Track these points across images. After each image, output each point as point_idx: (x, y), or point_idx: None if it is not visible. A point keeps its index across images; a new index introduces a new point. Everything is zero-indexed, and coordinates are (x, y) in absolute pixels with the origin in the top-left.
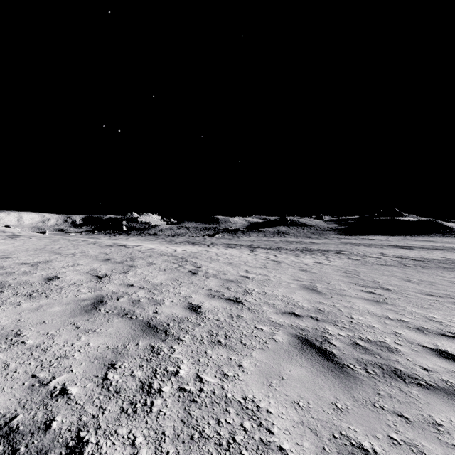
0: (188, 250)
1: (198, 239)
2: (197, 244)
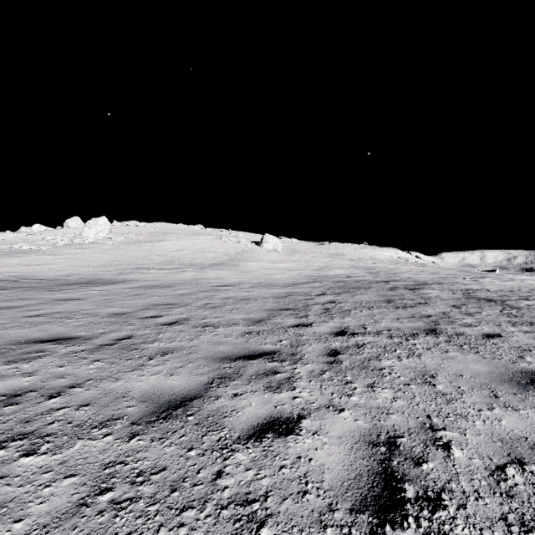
0: None
1: None
2: None
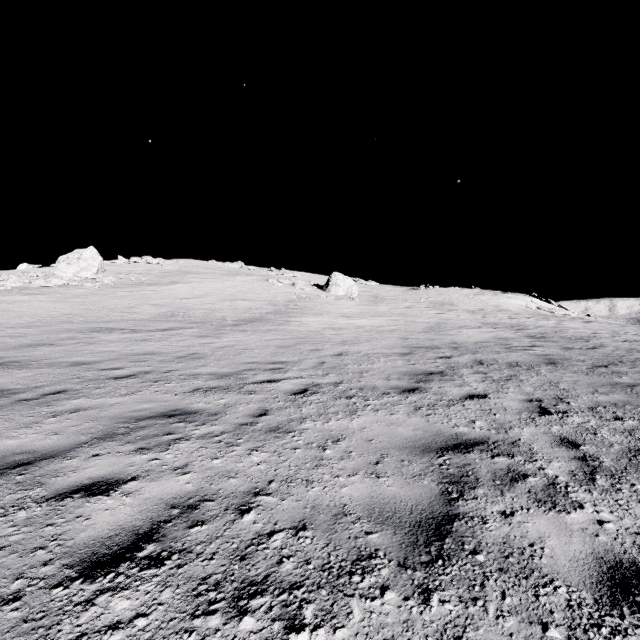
0: None
1: None
2: None
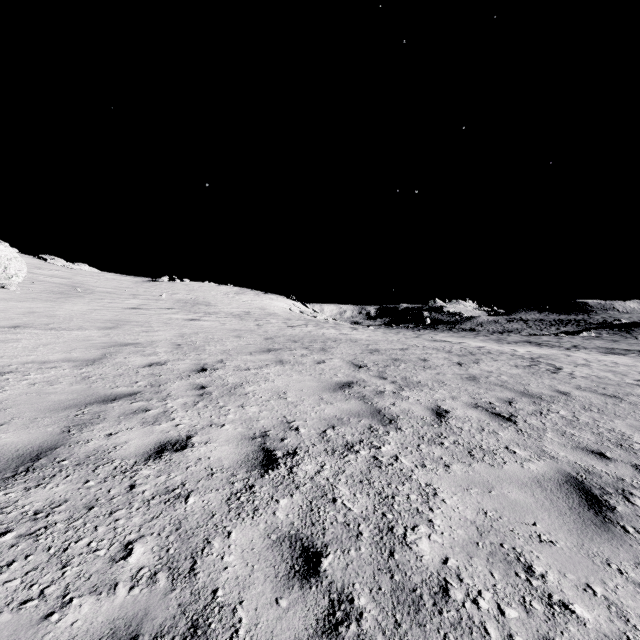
0: (535, 352)
1: (546, 339)
2: (546, 345)
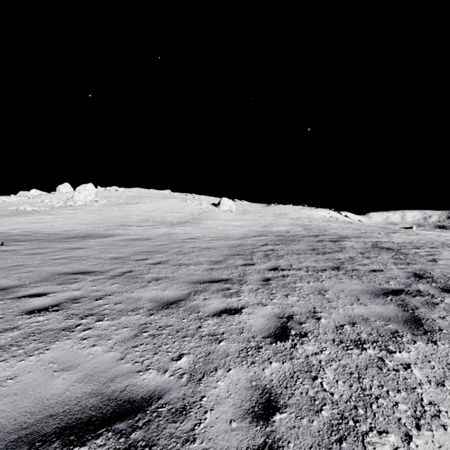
0: (447, 235)
1: None
2: None
